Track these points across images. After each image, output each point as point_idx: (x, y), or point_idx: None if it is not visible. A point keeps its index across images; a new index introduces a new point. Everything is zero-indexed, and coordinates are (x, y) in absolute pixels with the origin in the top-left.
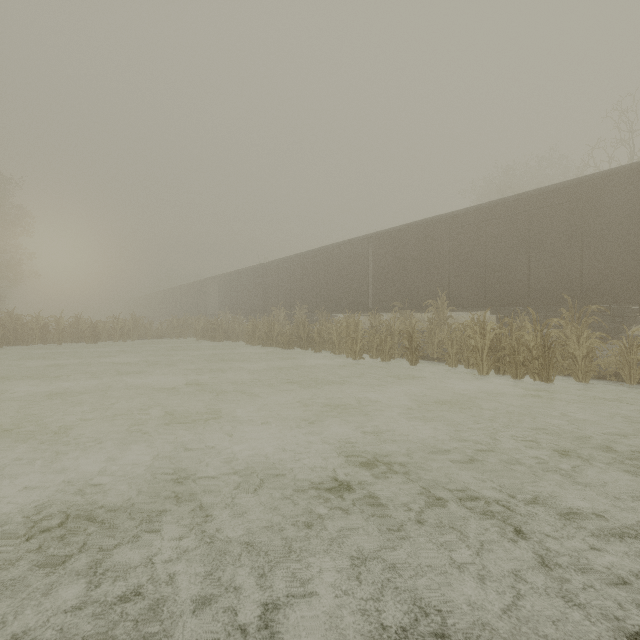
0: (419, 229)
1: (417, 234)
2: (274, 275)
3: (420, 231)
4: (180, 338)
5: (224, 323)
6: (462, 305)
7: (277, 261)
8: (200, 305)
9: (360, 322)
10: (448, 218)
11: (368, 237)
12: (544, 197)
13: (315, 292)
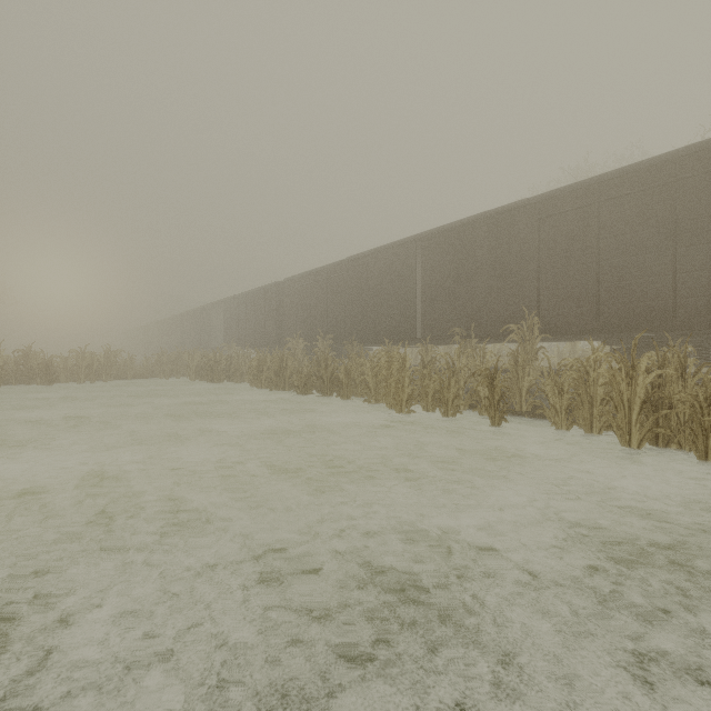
0: (491, 223)
1: (488, 230)
2: (291, 296)
3: (492, 226)
4: (172, 378)
5: (225, 358)
6: (559, 331)
7: (294, 278)
8: (203, 336)
9: (407, 356)
10: (536, 203)
11: (416, 239)
12: (703, 157)
13: (343, 317)
